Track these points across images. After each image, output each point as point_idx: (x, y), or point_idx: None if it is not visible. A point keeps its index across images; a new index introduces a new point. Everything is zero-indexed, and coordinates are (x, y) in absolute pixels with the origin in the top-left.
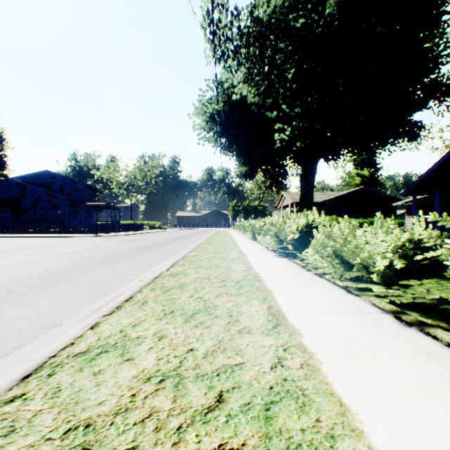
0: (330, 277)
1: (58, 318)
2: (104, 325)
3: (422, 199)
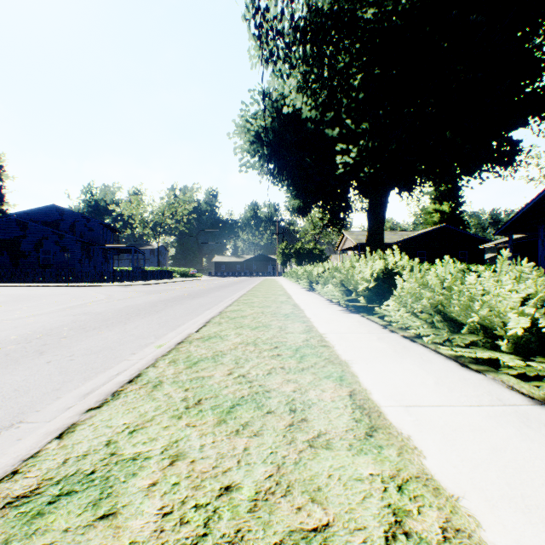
0: (428, 342)
1: (19, 410)
2: (83, 429)
3: (519, 239)
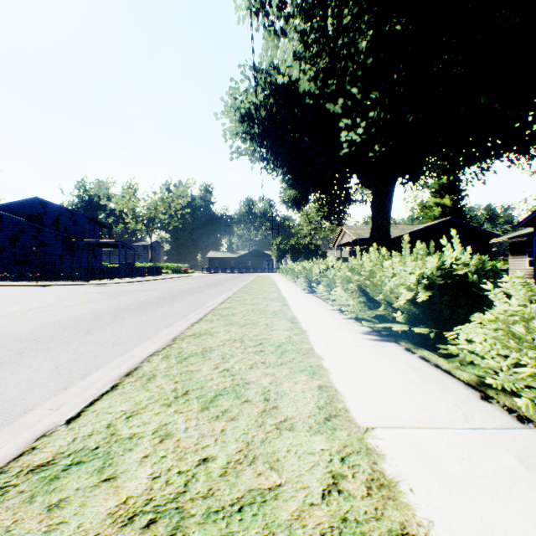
0: None
1: None
2: None
3: None
